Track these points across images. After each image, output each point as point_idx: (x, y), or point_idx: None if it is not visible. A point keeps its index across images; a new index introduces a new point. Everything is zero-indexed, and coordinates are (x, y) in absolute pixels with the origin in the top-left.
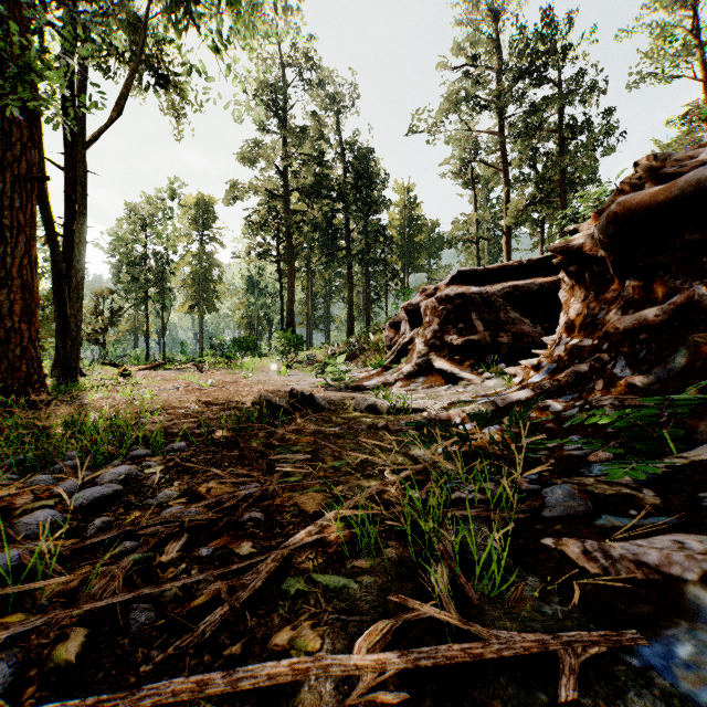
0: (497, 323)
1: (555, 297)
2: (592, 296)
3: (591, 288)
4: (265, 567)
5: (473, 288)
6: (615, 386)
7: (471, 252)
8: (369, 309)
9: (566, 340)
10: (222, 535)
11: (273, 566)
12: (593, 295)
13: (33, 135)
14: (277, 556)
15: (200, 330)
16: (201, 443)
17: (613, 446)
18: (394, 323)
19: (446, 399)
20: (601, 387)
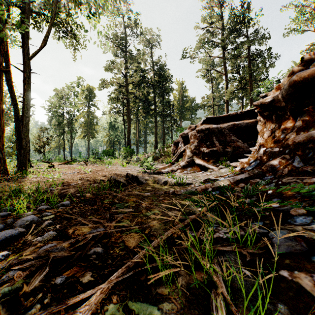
0: (225, 142)
1: (253, 129)
2: (277, 126)
3: (276, 123)
4: (95, 299)
5: (214, 125)
6: (295, 171)
7: (210, 111)
8: (164, 137)
9: (263, 149)
10: (74, 265)
11: (100, 297)
12: (277, 126)
13: (1, 49)
14: (104, 288)
15: (88, 147)
16: (78, 201)
17: (304, 206)
18: (176, 142)
19: (202, 178)
20: (286, 172)
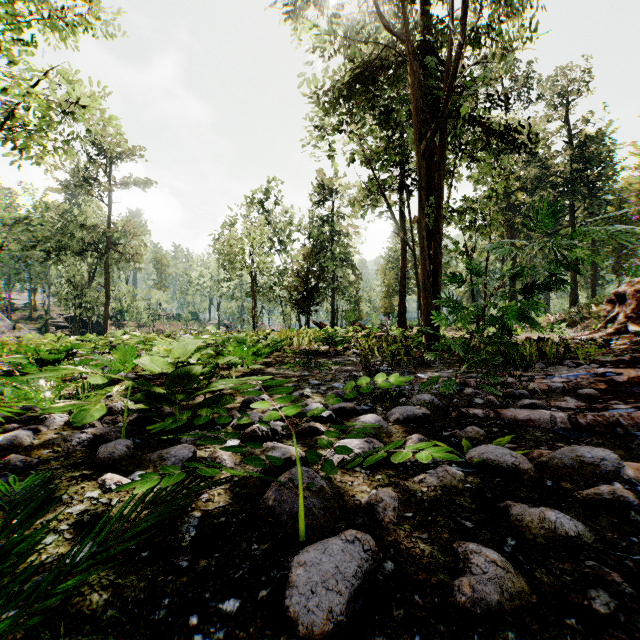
0: None
1: None
2: None
3: None
4: None
5: None
6: None
7: None
8: (595, 280)
9: None
10: None
11: None
12: None
13: None
14: None
15: None
16: None
17: None
18: (611, 299)
19: None
20: None
